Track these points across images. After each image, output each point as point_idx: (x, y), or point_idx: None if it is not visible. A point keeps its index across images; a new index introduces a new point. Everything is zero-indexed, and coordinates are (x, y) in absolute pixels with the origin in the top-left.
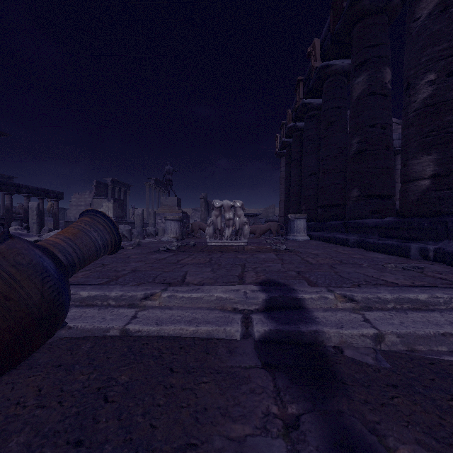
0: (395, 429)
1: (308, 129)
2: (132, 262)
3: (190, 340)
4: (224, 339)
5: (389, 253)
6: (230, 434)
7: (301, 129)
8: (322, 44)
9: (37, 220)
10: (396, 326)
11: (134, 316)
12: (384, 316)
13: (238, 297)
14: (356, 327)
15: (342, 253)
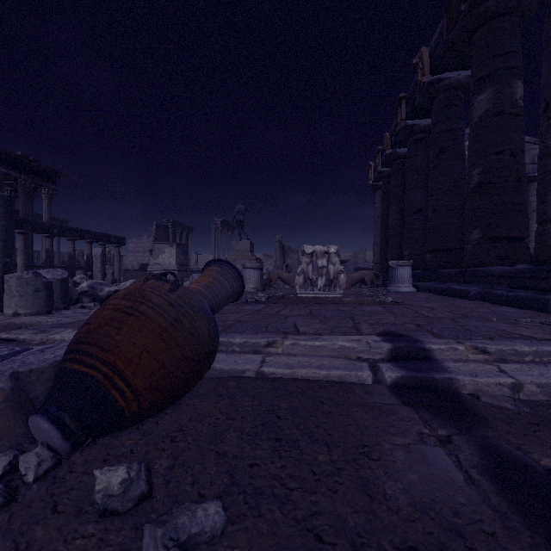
0: (538, 449)
1: (412, 156)
2: (229, 313)
3: (325, 383)
4: (356, 383)
5: (522, 307)
6: (395, 442)
7: (403, 157)
8: (432, 54)
9: (101, 268)
10: (535, 377)
11: (263, 361)
12: (522, 368)
13: (361, 346)
14: (492, 376)
15: (463, 306)
